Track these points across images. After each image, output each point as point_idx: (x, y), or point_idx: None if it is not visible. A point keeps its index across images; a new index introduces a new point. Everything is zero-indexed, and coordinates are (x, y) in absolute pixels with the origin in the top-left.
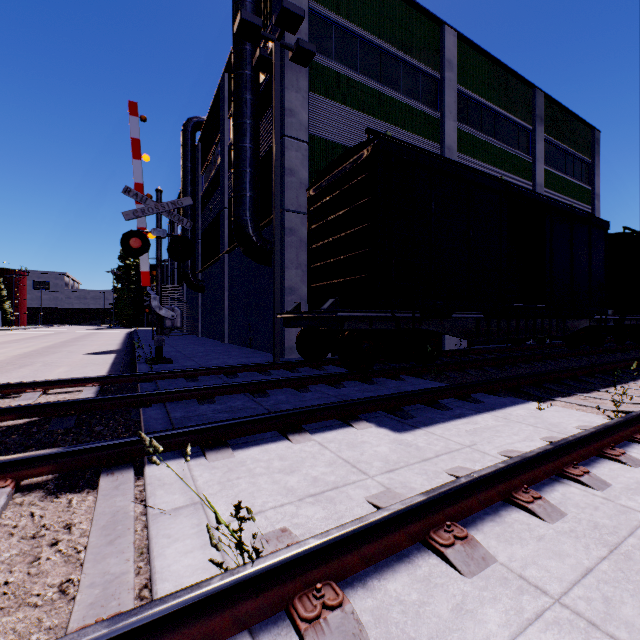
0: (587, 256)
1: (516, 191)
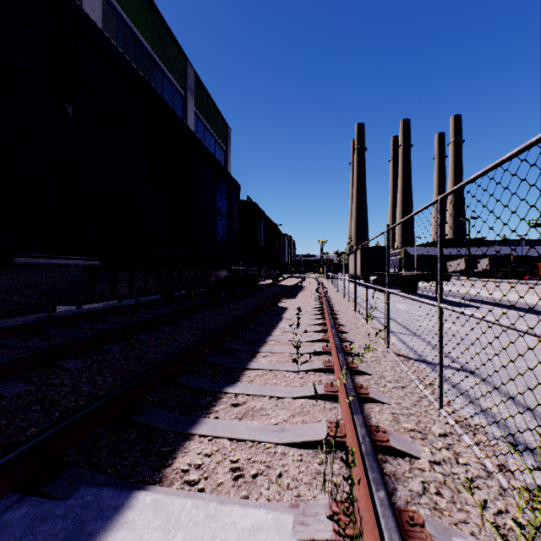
0: (227, 210)
1: (156, 94)
